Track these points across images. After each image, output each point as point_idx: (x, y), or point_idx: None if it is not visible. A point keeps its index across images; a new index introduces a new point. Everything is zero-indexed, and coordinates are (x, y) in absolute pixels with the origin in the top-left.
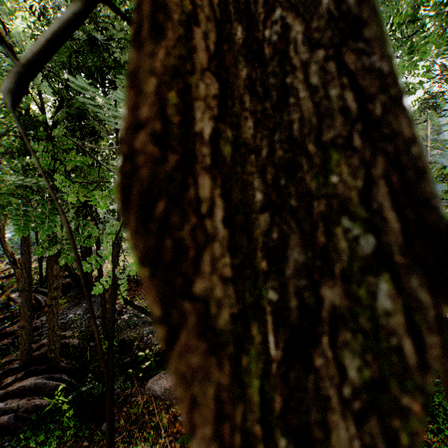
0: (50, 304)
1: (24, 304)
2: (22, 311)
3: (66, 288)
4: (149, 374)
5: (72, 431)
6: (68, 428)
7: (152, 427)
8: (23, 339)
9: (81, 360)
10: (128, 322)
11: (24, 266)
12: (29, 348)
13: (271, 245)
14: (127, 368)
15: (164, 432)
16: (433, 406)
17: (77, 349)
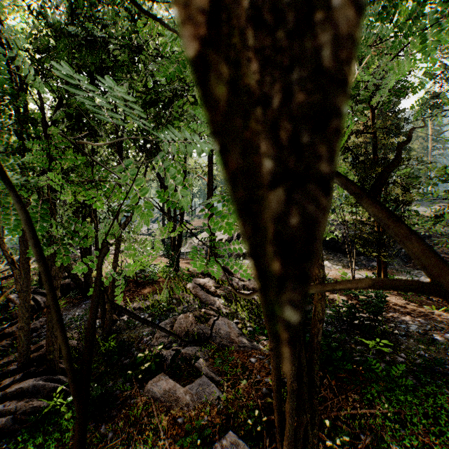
0: (48, 305)
1: (22, 305)
2: (20, 312)
3: (65, 289)
4: (148, 375)
5: (70, 433)
6: (67, 431)
7: (151, 429)
8: (21, 340)
9: (80, 361)
10: (127, 323)
11: (23, 266)
12: (28, 349)
13: (269, 238)
14: (127, 369)
15: (164, 434)
16: (435, 408)
17: (76, 350)
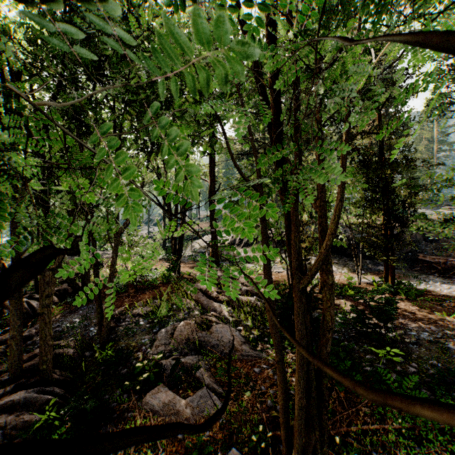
0: (41, 313)
1: (14, 312)
2: (11, 320)
3: (62, 294)
4: (147, 386)
5: None
6: None
7: (149, 445)
8: (13, 349)
9: (76, 371)
10: (126, 330)
11: None
12: (20, 359)
13: None
14: (124, 380)
15: (162, 451)
16: None
17: (71, 359)
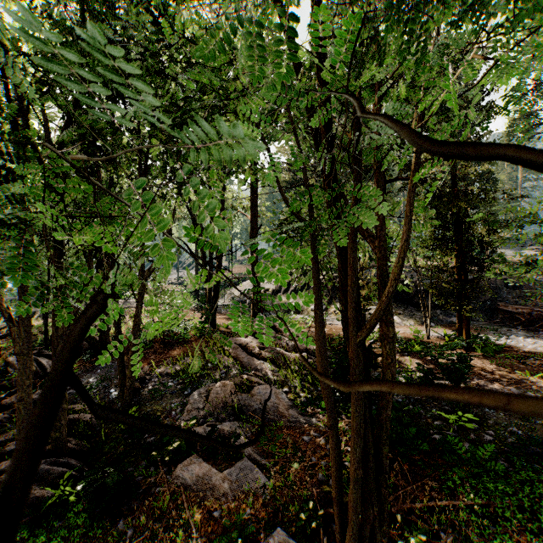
0: None
1: (22, 370)
2: (19, 380)
3: None
4: (178, 457)
5: (81, 530)
6: (76, 527)
7: (180, 525)
8: (21, 414)
9: (94, 439)
10: (152, 392)
11: (23, 323)
12: None
13: None
14: (151, 450)
15: (196, 531)
16: (532, 499)
17: (89, 426)
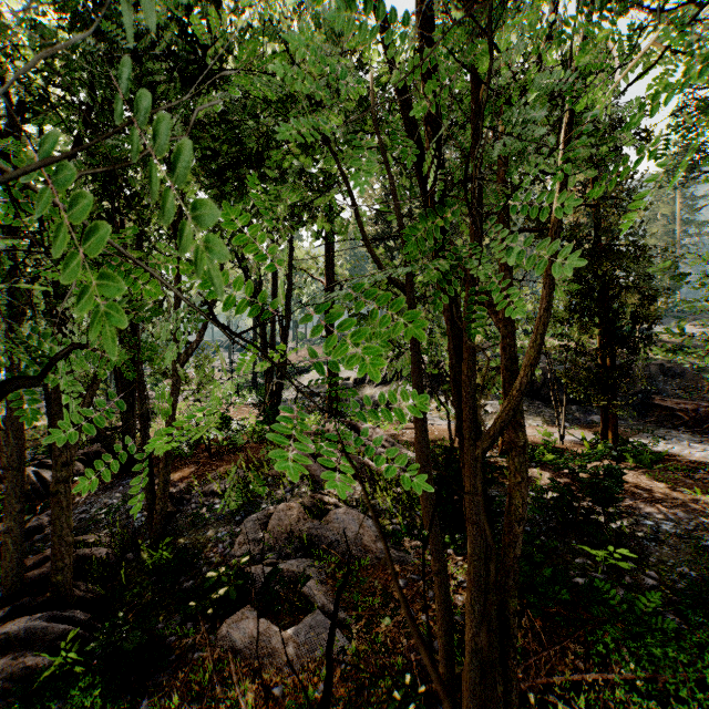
0: (55, 492)
1: (10, 490)
2: (6, 504)
3: (92, 460)
4: (225, 610)
5: None
6: None
7: (227, 707)
8: (9, 550)
9: (111, 583)
10: (193, 517)
11: (11, 426)
12: (20, 566)
13: None
14: (189, 599)
15: None
16: None
17: (104, 565)
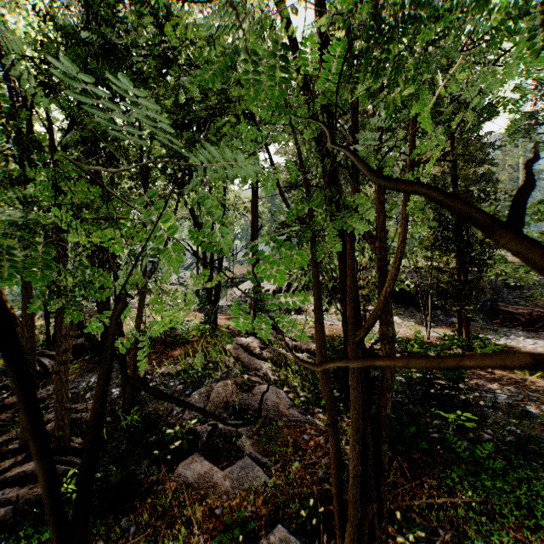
0: (57, 371)
1: None
2: None
3: (78, 351)
4: (179, 456)
5: None
6: None
7: (182, 522)
8: None
9: None
10: None
11: (26, 323)
12: None
13: None
14: (153, 449)
15: (198, 528)
16: (530, 496)
17: None
